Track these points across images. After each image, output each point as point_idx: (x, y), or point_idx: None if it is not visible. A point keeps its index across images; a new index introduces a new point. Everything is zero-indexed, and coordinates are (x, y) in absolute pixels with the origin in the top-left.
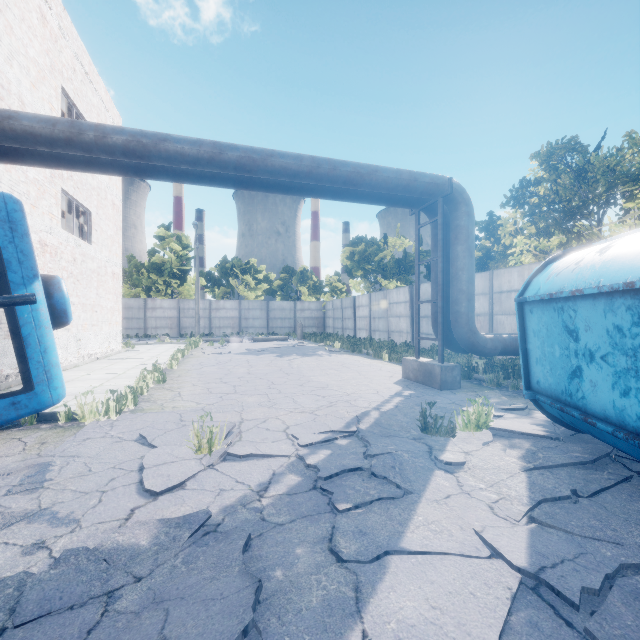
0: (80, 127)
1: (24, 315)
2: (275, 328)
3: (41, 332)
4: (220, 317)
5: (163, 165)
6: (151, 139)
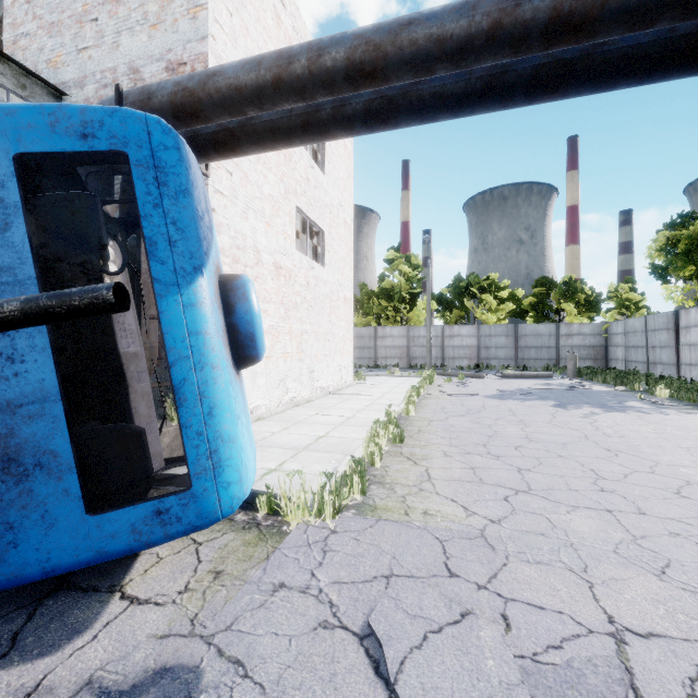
0: (289, 53)
1: (176, 343)
2: (526, 360)
3: (204, 376)
4: (454, 346)
5: (403, 94)
6: (387, 30)
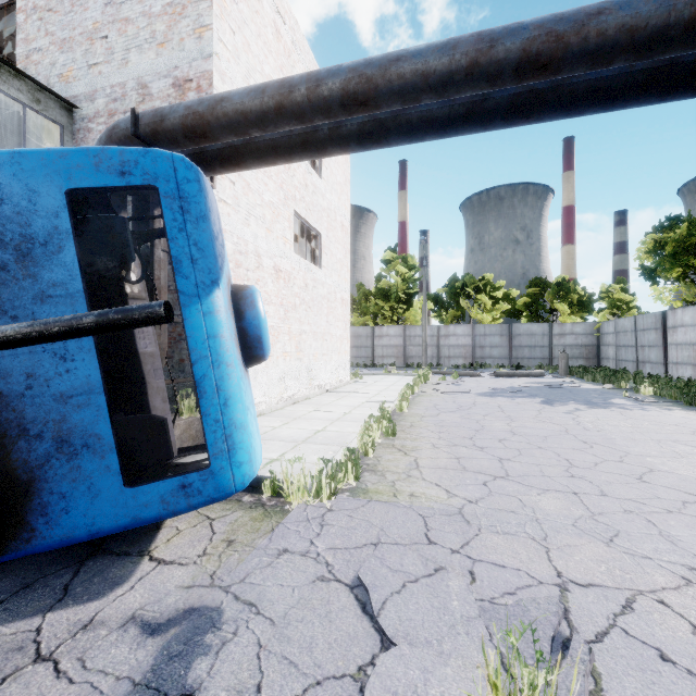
0: (290, 83)
1: (197, 345)
2: (520, 359)
3: (220, 372)
4: (449, 345)
5: (394, 117)
6: (378, 65)
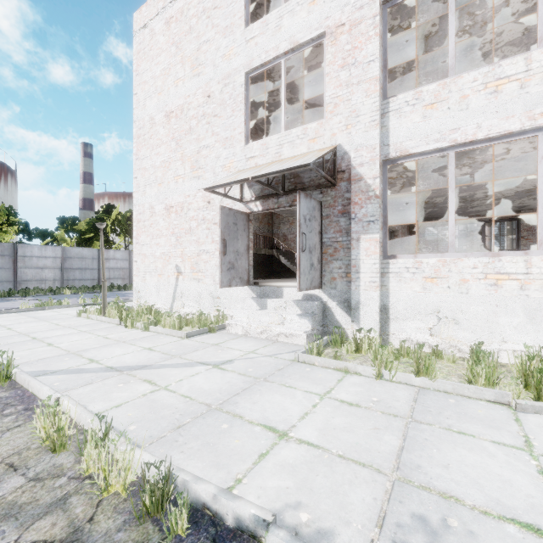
0: None
1: None
2: None
3: None
4: None
5: None
6: None
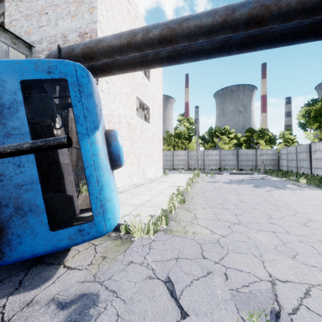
0: (134, 31)
1: (87, 159)
2: (242, 166)
3: (99, 173)
4: (209, 159)
5: (184, 49)
6: (177, 22)
